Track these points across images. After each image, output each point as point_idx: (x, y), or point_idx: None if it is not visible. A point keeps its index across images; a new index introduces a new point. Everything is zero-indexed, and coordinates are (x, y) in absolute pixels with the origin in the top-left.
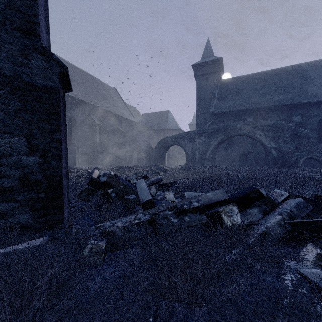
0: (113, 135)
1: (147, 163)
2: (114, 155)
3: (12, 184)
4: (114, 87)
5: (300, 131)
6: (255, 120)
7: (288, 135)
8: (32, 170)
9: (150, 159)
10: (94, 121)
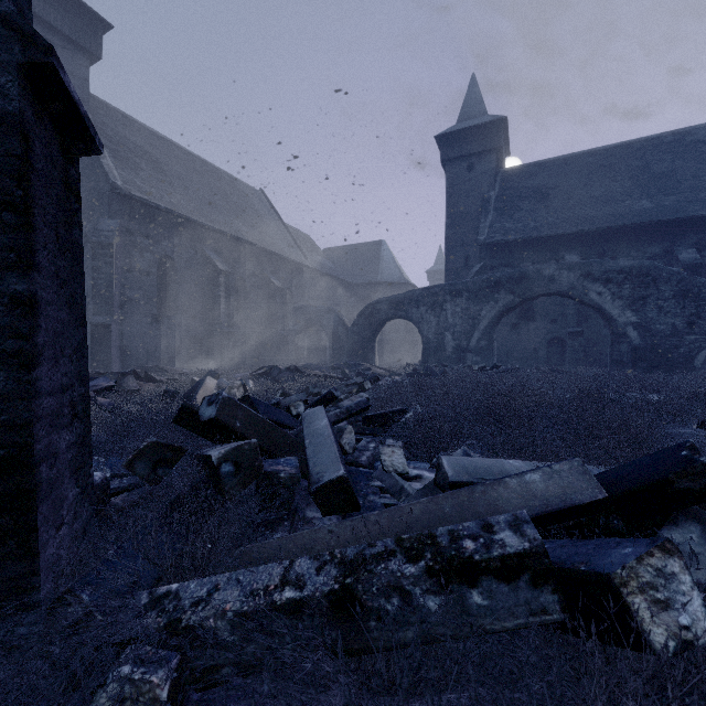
0: (259, 295)
1: (334, 359)
2: (260, 341)
3: None
4: (261, 190)
5: (698, 283)
6: (586, 259)
7: (668, 292)
8: None
9: (341, 350)
10: (214, 263)
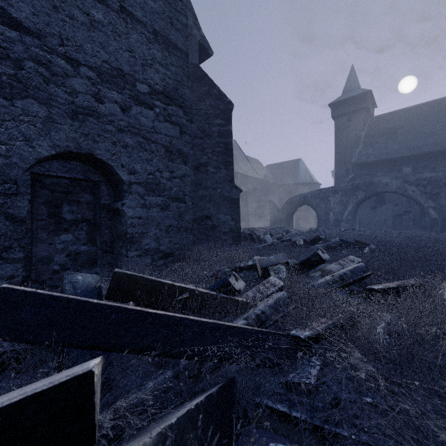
0: None
1: (272, 225)
2: None
3: (228, 230)
4: (234, 140)
5: None
6: (416, 170)
7: None
8: (232, 226)
9: (276, 221)
10: None
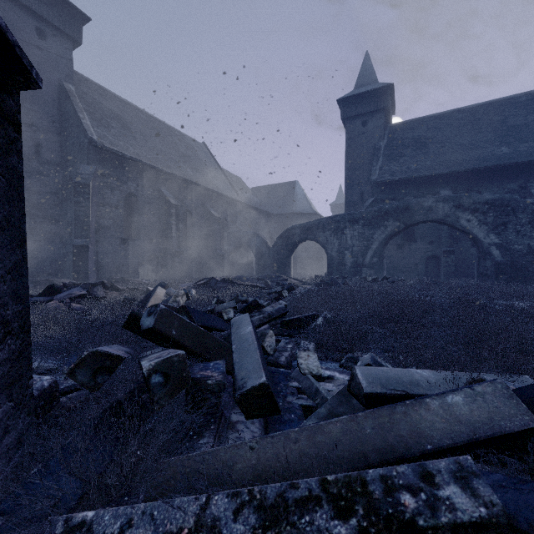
0: (202, 223)
1: (259, 272)
2: (203, 258)
3: None
4: (203, 143)
5: None
6: (456, 194)
7: (524, 219)
8: None
9: (265, 265)
10: (167, 199)
